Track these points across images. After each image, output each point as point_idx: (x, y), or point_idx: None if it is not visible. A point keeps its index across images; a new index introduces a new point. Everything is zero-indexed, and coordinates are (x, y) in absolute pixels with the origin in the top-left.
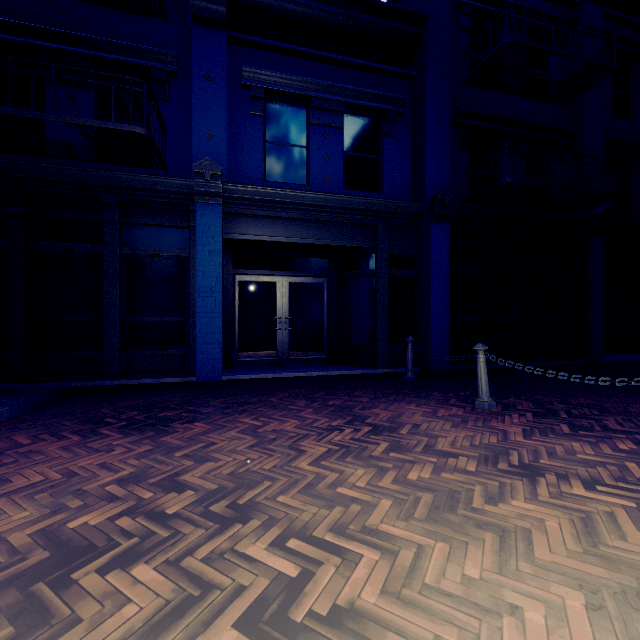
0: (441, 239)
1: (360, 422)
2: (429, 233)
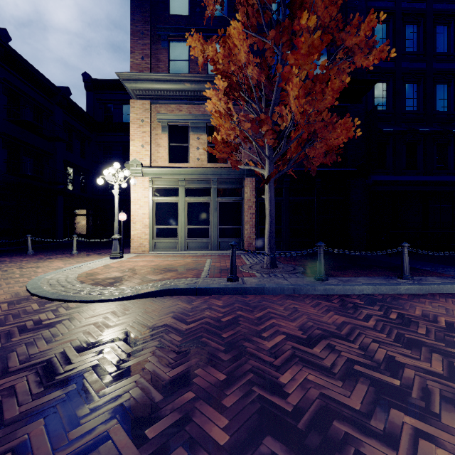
0: None
1: None
2: None
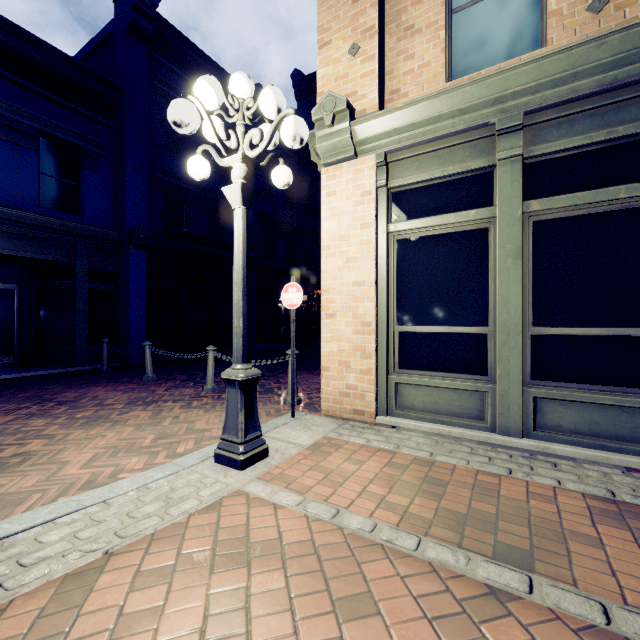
0: (139, 262)
1: (48, 402)
2: (128, 256)
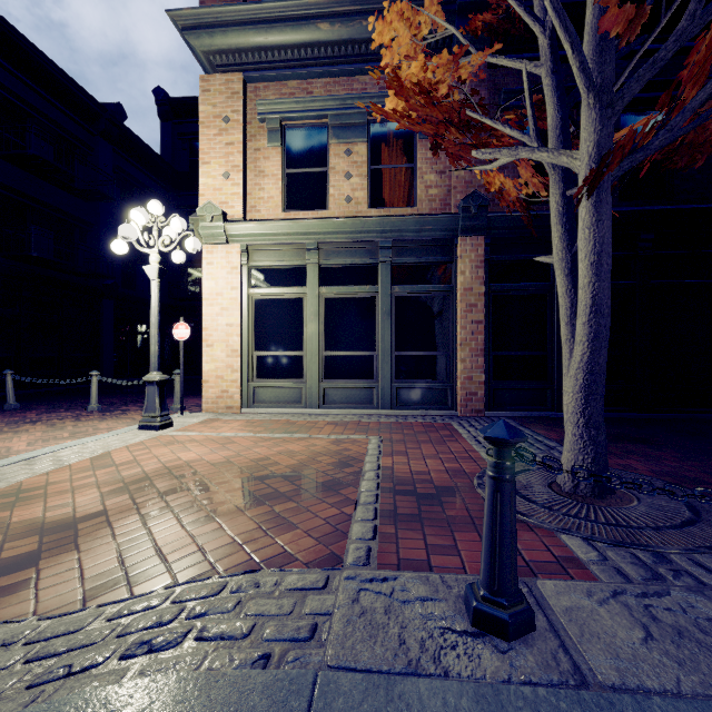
0: None
1: None
2: None
